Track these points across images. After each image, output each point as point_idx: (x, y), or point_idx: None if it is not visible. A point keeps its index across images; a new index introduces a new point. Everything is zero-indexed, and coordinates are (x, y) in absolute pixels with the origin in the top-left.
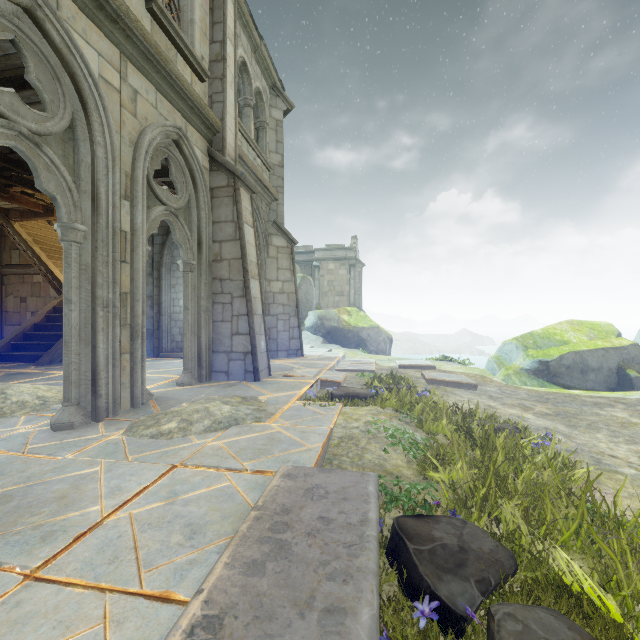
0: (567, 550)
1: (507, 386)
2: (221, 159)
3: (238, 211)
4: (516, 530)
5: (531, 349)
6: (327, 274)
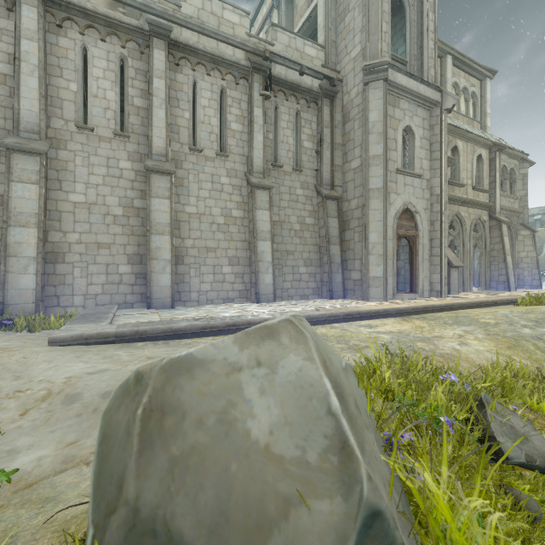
0: None
1: None
2: (494, 216)
3: (501, 233)
4: None
5: None
6: None
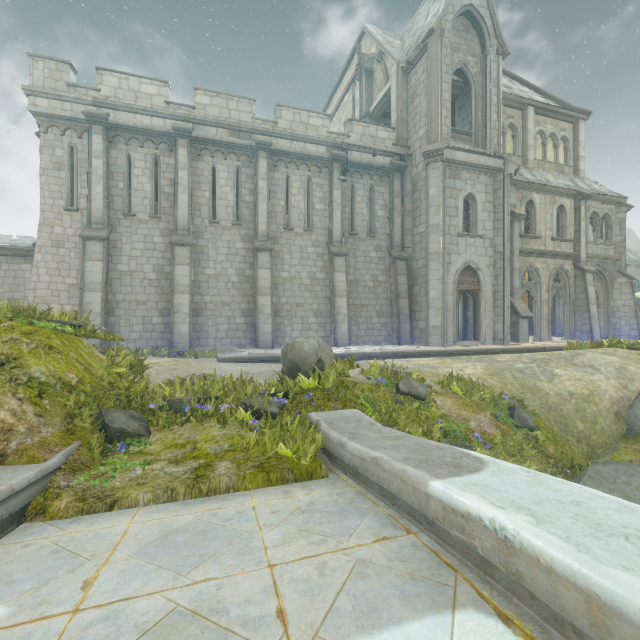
0: None
1: None
2: (578, 266)
3: (584, 283)
4: None
5: None
6: None
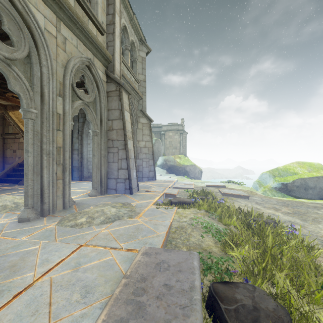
0: (318, 305)
1: (265, 197)
2: (112, 76)
3: (121, 104)
4: (287, 293)
5: (277, 177)
6: (168, 138)
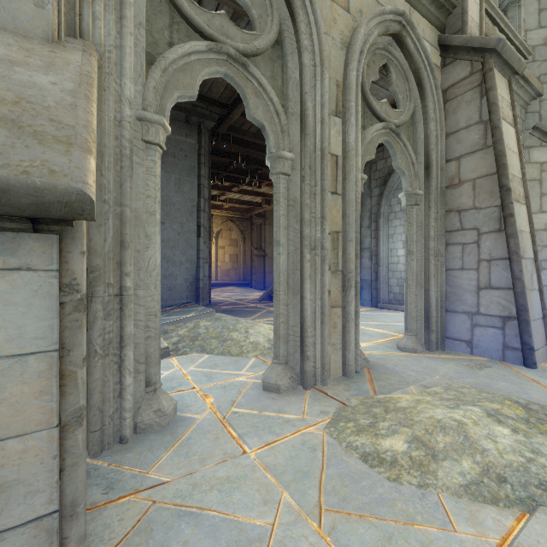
0: None
1: None
2: (460, 40)
3: (490, 102)
4: None
5: None
6: None
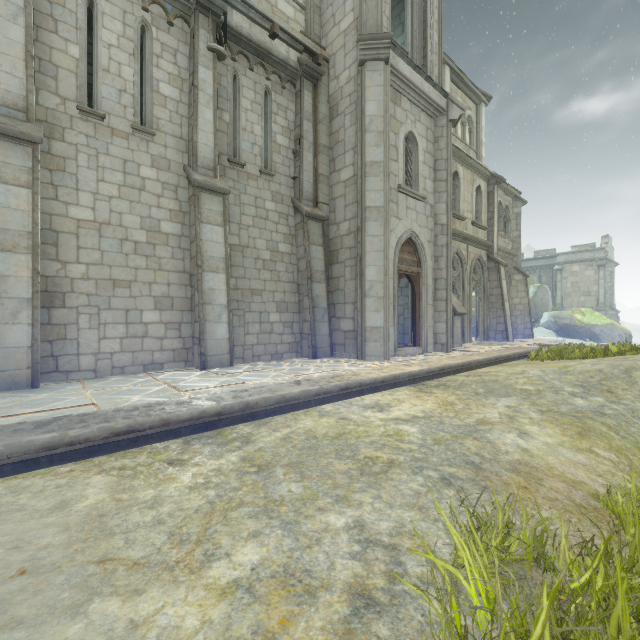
0: None
1: None
2: (492, 257)
3: (499, 276)
4: None
5: None
6: (570, 276)
